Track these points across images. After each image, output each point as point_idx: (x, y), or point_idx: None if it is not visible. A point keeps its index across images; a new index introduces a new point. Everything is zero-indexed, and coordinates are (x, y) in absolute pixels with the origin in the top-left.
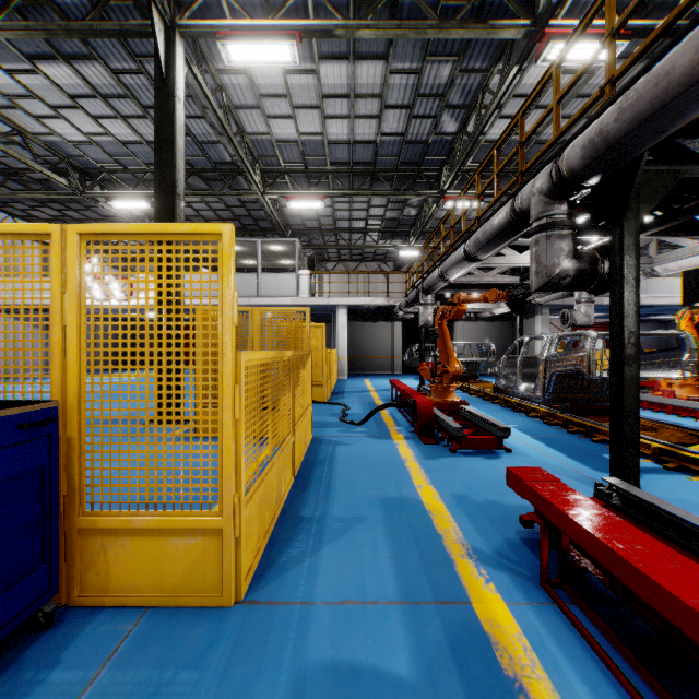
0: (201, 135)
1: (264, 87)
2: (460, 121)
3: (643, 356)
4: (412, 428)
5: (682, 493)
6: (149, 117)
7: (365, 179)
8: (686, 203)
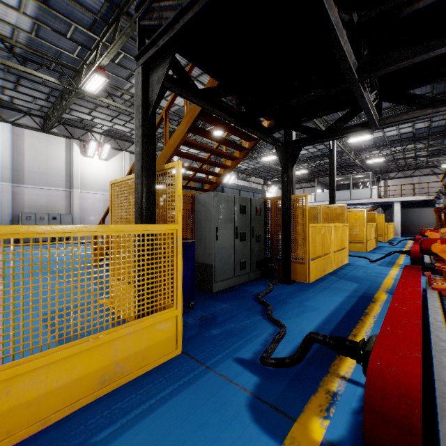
0: None
1: None
2: None
3: None
4: None
5: None
6: (314, 148)
7: (408, 144)
8: None
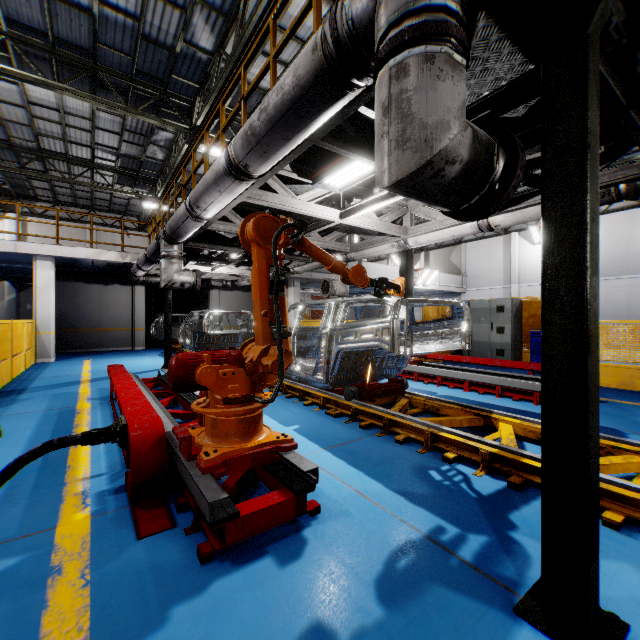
0: None
1: None
2: (217, 36)
3: (416, 327)
4: (124, 476)
5: (603, 563)
6: None
7: (79, 73)
8: None
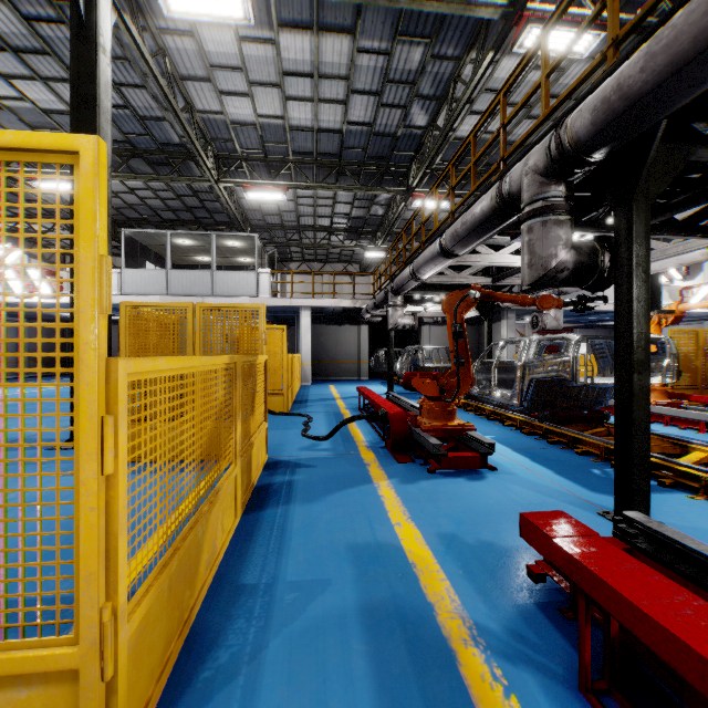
0: (142, 109)
1: (216, 56)
2: (430, 114)
3: None
4: (383, 443)
5: (691, 517)
6: None
7: (330, 172)
8: (674, 198)
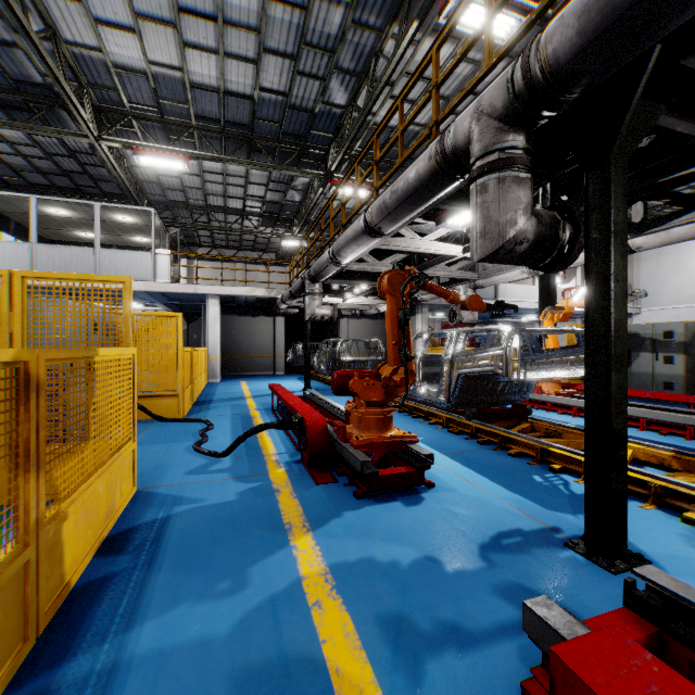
0: None
1: None
2: (350, 92)
3: (541, 354)
4: (298, 455)
5: (659, 538)
6: None
7: (241, 145)
8: None
